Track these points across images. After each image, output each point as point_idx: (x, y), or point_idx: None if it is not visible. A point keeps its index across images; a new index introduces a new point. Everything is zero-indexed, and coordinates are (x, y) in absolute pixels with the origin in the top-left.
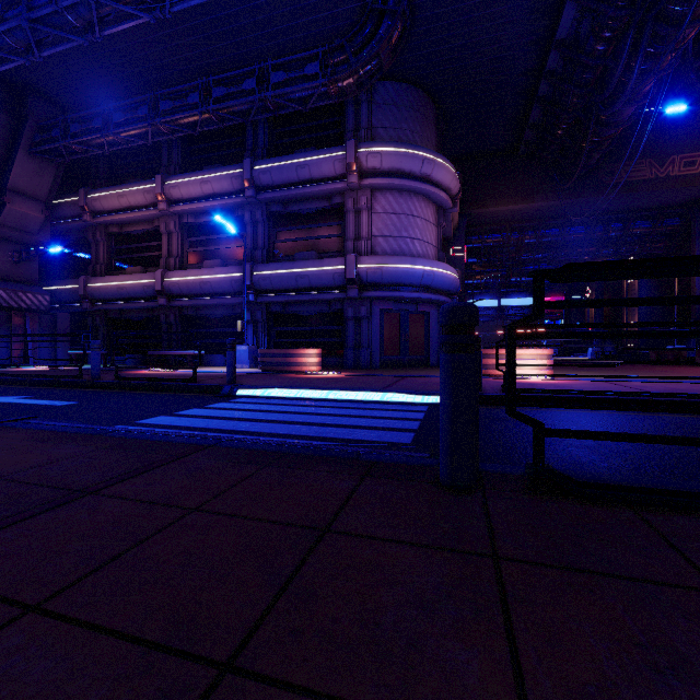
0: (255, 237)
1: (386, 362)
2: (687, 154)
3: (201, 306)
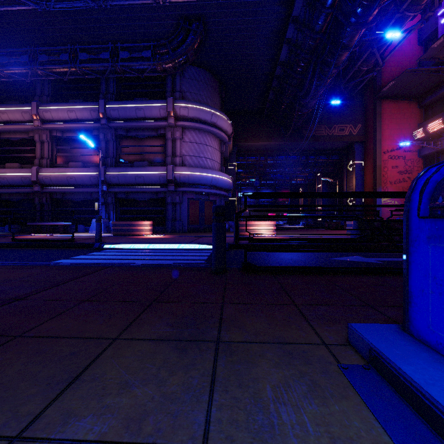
0: (107, 150)
1: (191, 229)
2: (341, 125)
3: (67, 193)
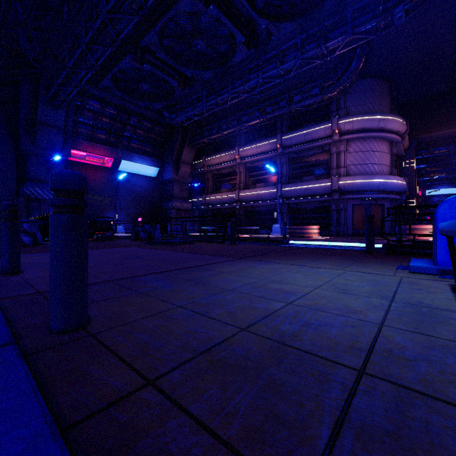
0: (282, 171)
1: (356, 233)
2: None
3: (255, 206)
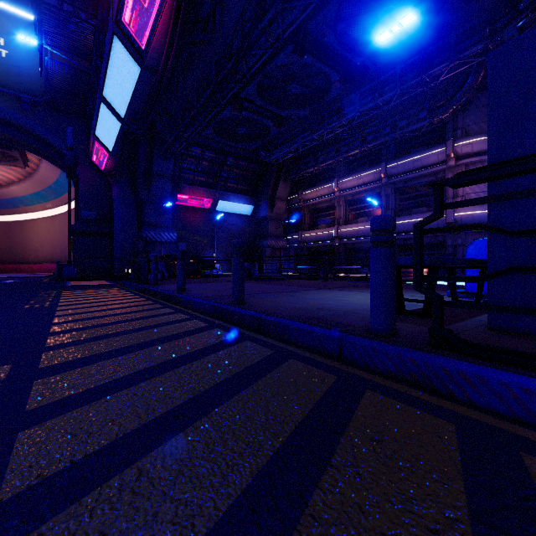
0: (387, 203)
1: None
2: None
3: (356, 243)
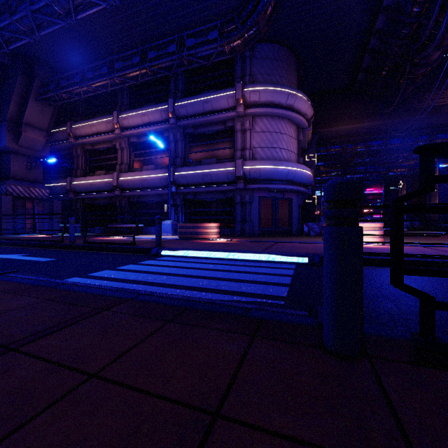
0: (176, 150)
1: (263, 232)
2: None
3: (142, 196)
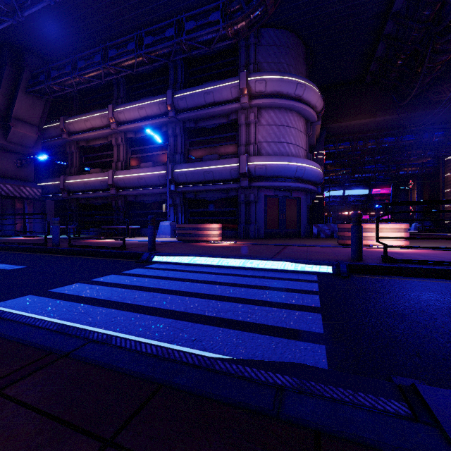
0: (175, 146)
1: (269, 234)
2: None
3: (139, 195)
